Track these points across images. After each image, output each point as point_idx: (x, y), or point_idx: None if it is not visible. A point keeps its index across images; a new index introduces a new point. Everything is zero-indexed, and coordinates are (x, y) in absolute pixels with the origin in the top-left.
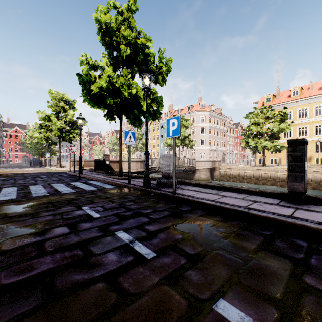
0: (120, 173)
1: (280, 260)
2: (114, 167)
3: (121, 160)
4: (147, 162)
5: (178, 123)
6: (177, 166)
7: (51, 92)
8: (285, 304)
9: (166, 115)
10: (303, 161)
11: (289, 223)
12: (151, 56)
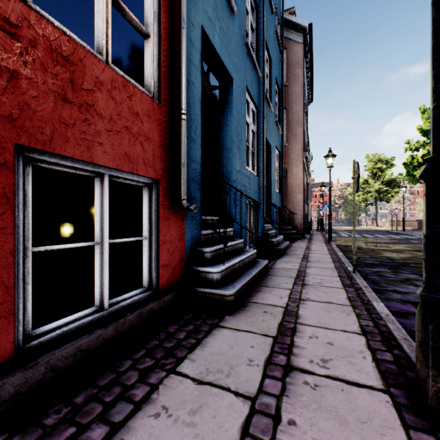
0: None
1: None
2: None
3: None
4: None
5: None
6: None
7: (367, 157)
8: None
9: None
10: None
11: None
12: None
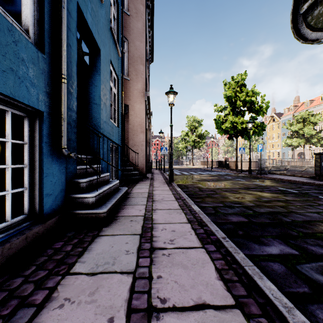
0: (236, 168)
1: (274, 183)
2: (231, 166)
3: (236, 161)
4: (250, 162)
5: (262, 147)
6: (293, 167)
7: (188, 117)
8: (264, 183)
9: (289, 111)
10: (319, 162)
11: (292, 180)
12: (256, 98)
